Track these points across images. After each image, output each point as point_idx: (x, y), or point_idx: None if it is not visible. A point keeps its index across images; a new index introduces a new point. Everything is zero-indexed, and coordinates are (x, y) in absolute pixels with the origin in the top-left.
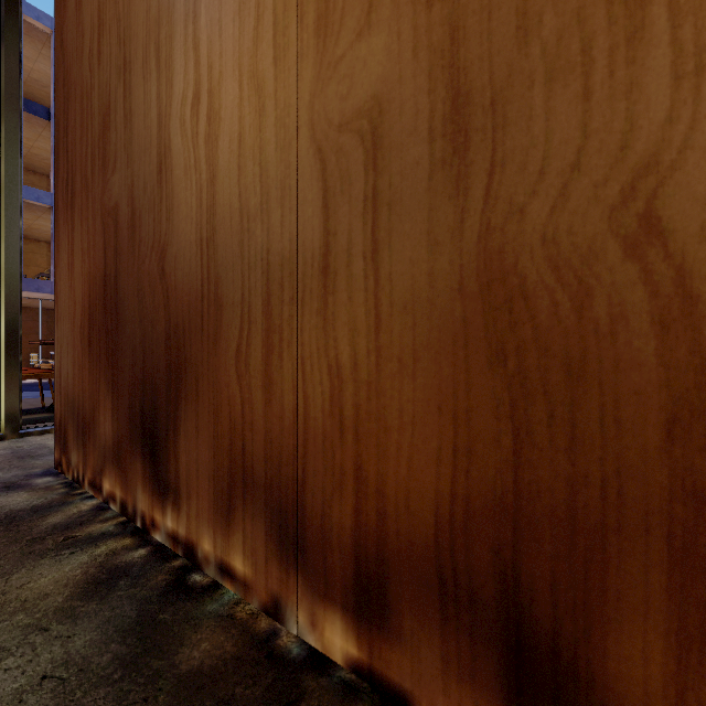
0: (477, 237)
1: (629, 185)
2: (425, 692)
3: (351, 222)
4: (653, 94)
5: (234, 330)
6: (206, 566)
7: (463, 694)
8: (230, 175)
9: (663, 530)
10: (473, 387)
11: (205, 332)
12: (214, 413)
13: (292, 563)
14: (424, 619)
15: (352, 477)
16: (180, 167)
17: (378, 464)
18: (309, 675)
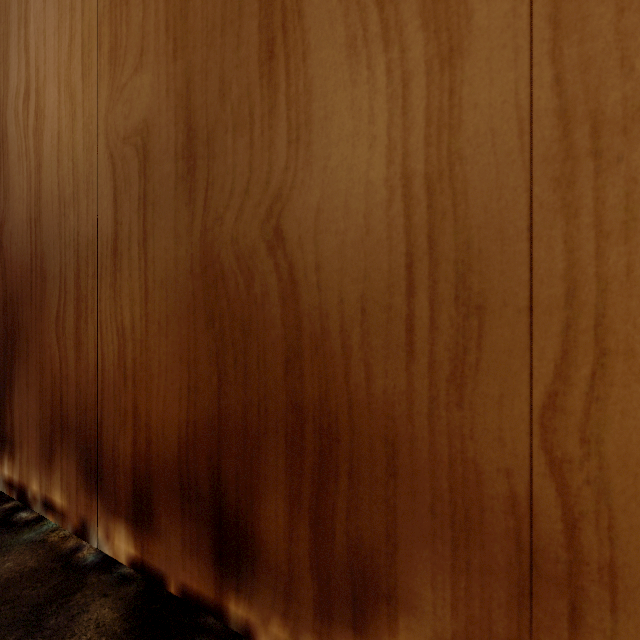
0: (200, 234)
1: (270, 208)
2: (173, 570)
3: (131, 215)
4: (280, 150)
5: (54, 299)
6: (34, 504)
7: (193, 565)
8: (51, 166)
9: (284, 431)
10: (198, 342)
11: (34, 300)
12: (40, 370)
13: (94, 490)
14: (172, 516)
15: (131, 415)
16: (14, 152)
17: (147, 404)
18: (94, 574)
